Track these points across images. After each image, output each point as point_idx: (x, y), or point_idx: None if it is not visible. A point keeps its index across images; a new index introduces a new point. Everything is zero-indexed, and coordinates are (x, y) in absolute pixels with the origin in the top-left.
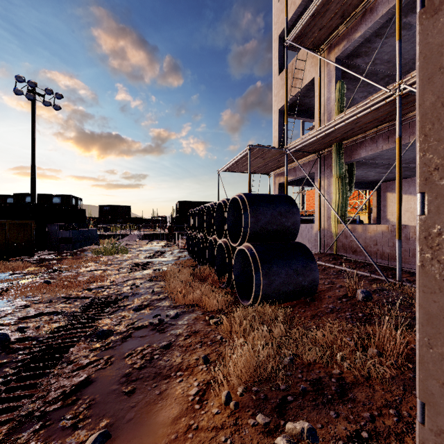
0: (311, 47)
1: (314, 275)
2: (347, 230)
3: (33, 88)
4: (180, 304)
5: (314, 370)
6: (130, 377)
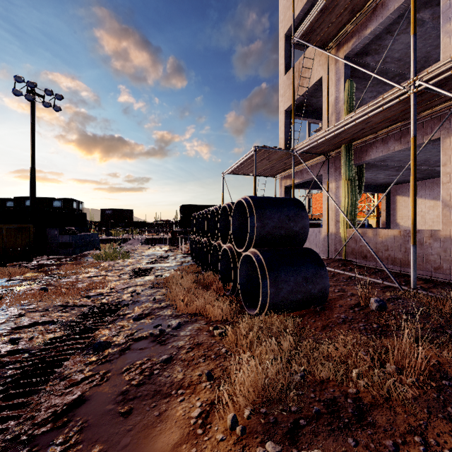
0: (319, 45)
1: (324, 283)
2: (356, 235)
3: (33, 89)
4: (183, 313)
5: (328, 389)
6: (127, 395)
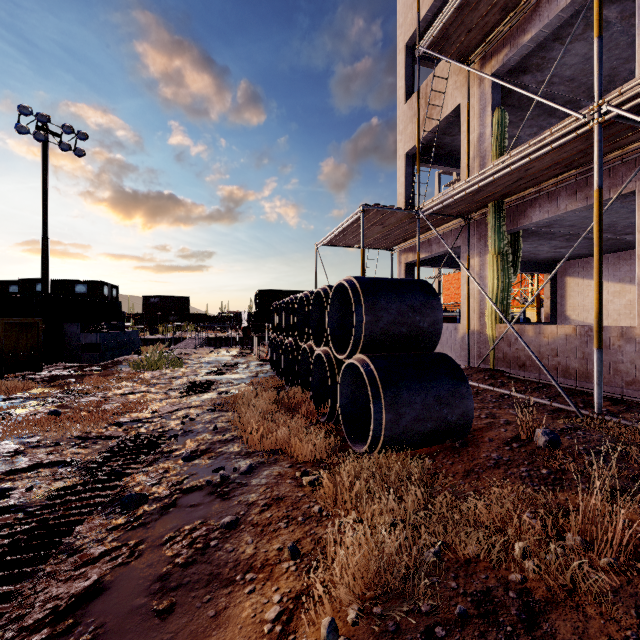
0: (455, 58)
1: (467, 406)
2: (510, 333)
3: (45, 124)
4: (256, 449)
5: (477, 574)
6: (168, 581)
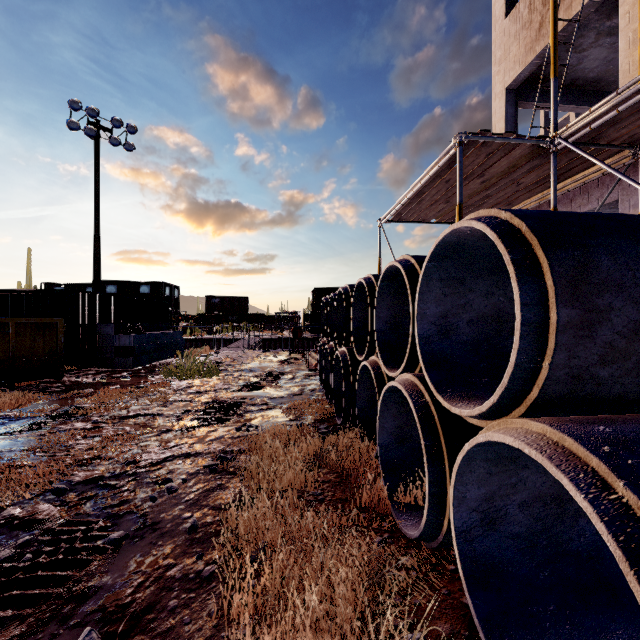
0: None
1: None
2: None
3: (97, 120)
4: None
5: None
6: None
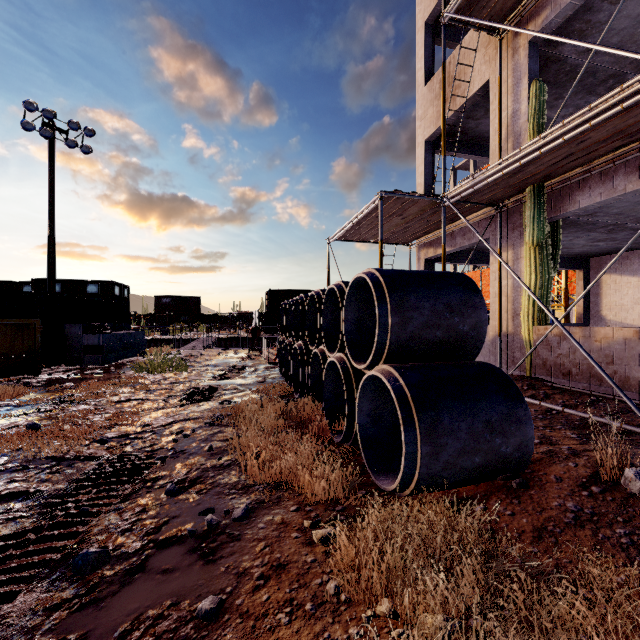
0: (485, 26)
1: (525, 433)
2: (551, 336)
3: (51, 121)
4: (256, 480)
5: None
6: None
